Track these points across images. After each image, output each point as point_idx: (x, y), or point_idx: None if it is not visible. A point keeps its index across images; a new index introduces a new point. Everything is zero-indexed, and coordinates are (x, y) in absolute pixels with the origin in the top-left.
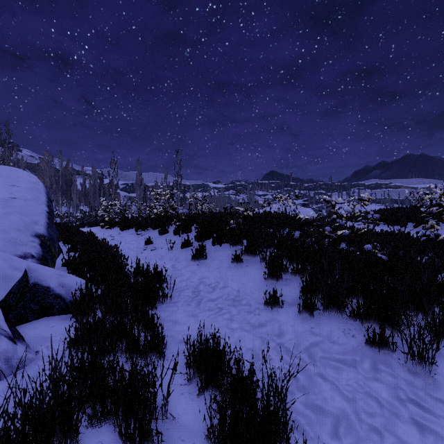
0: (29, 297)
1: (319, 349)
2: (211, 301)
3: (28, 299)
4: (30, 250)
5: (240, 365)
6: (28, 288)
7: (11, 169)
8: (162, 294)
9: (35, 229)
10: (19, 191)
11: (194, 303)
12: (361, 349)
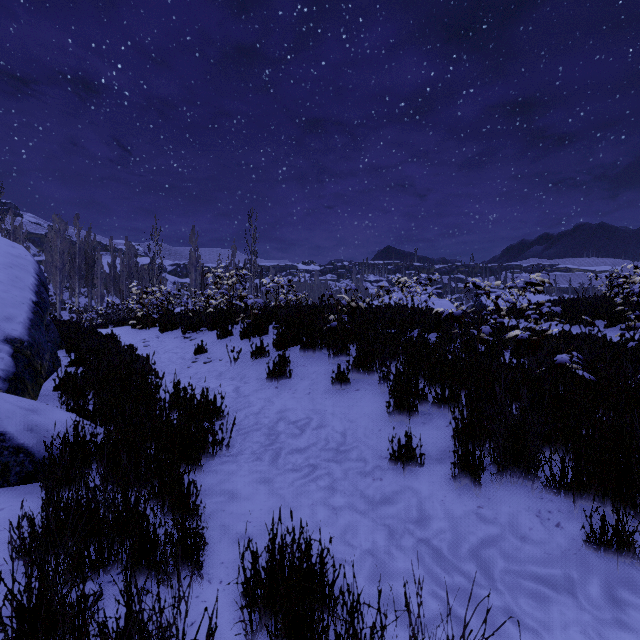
0: None
1: (498, 554)
2: (297, 452)
3: None
4: None
5: (354, 618)
6: None
7: None
8: (212, 441)
9: (5, 329)
10: None
11: (268, 456)
12: (578, 553)
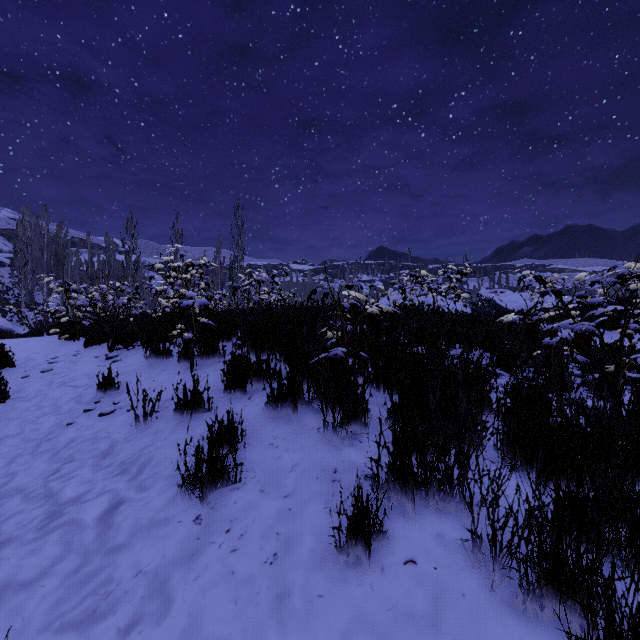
0: None
1: None
2: None
3: None
4: None
5: None
6: None
7: None
8: None
9: None
10: None
11: None
12: None
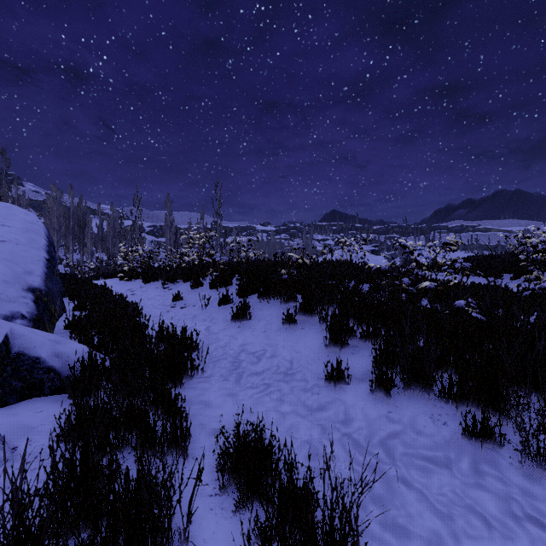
0: (10, 371)
1: (399, 443)
2: (255, 375)
3: (8, 374)
4: (19, 308)
5: (292, 471)
6: (9, 359)
7: (2, 205)
8: (191, 366)
9: (28, 281)
10: (9, 233)
11: (233, 378)
12: (457, 442)
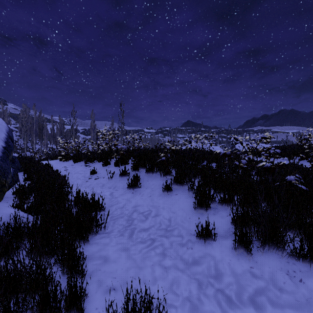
0: None
1: (266, 300)
2: (143, 231)
3: None
4: None
5: None
6: None
7: None
8: (96, 225)
9: None
10: None
11: (127, 233)
12: None
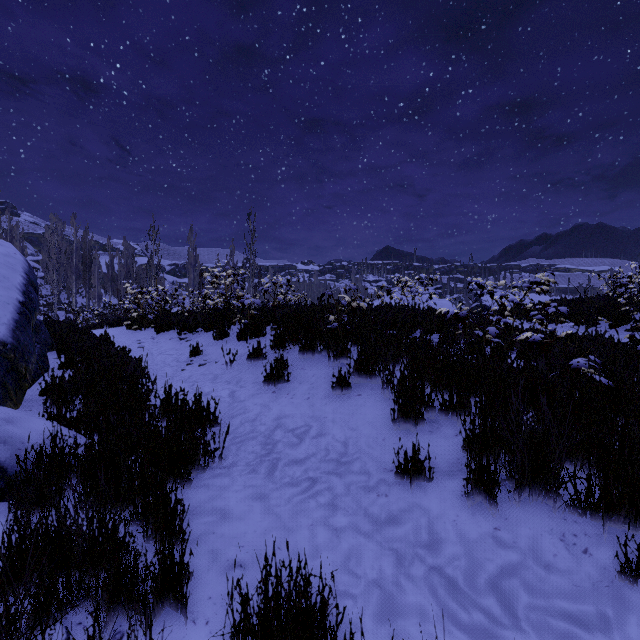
0: None
1: (520, 585)
2: (295, 464)
3: None
4: None
5: None
6: None
7: None
8: (204, 453)
9: None
10: None
11: (264, 468)
12: (612, 586)
